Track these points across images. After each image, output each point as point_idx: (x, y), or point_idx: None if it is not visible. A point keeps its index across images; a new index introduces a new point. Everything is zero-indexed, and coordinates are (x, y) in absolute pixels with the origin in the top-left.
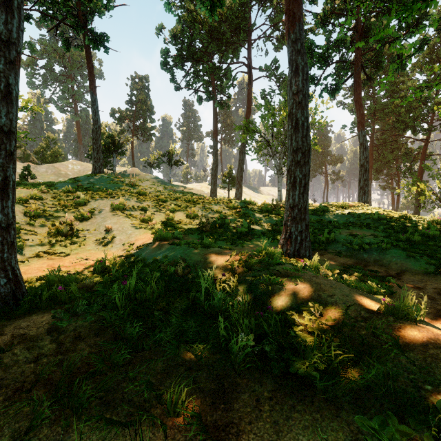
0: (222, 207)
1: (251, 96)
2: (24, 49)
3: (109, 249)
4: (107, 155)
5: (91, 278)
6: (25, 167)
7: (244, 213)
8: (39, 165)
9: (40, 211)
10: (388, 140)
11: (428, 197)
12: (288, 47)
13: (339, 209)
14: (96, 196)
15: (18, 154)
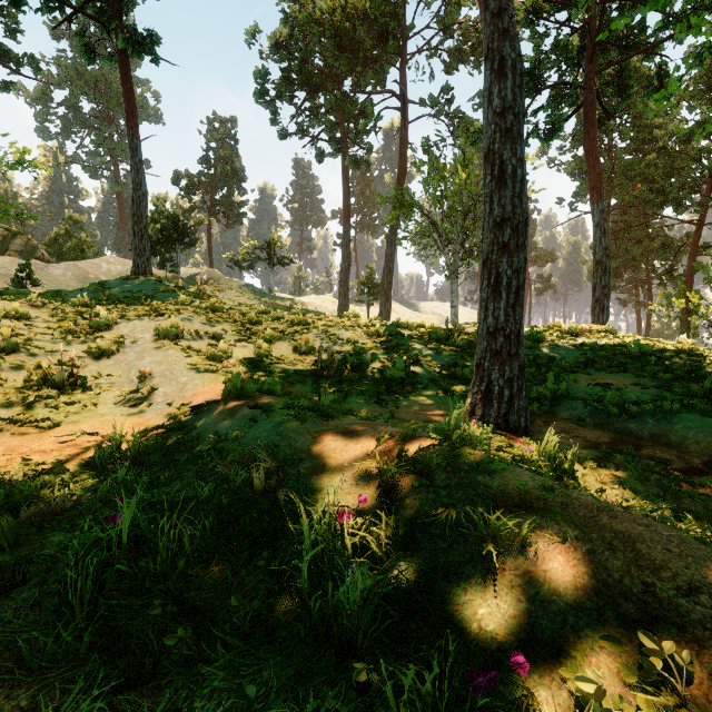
0: (358, 333)
1: (405, 149)
2: (22, 66)
3: (142, 413)
4: (165, 247)
5: (83, 481)
6: (21, 265)
7: (398, 345)
8: (52, 264)
9: (17, 341)
10: (633, 224)
11: (706, 317)
12: (484, 27)
13: (565, 336)
14: (130, 313)
15: (16, 245)
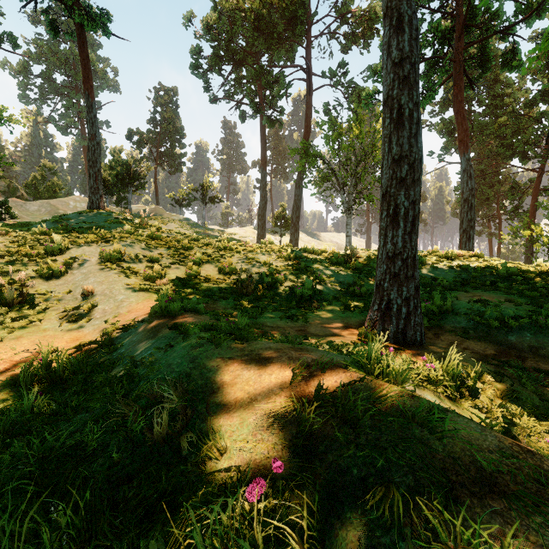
0: (273, 257)
1: (310, 111)
2: (2, 42)
3: (81, 328)
4: (119, 188)
5: (2, 403)
6: (0, 202)
7: (306, 267)
8: (29, 202)
9: None
10: (487, 172)
11: (547, 244)
12: None
13: (442, 260)
14: (81, 240)
15: (1, 186)
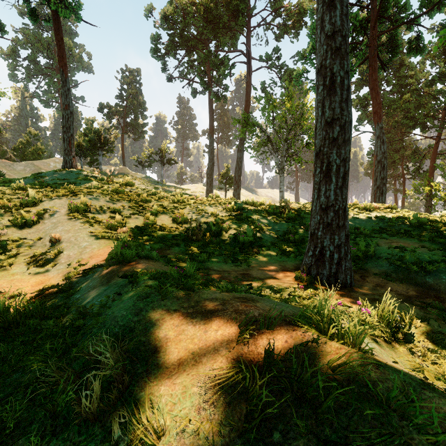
0: (219, 208)
1: (250, 89)
2: None
3: (47, 273)
4: (92, 152)
5: None
6: None
7: (247, 217)
8: (16, 163)
9: None
10: (394, 139)
11: (443, 199)
12: None
13: (362, 211)
14: (53, 193)
15: None
